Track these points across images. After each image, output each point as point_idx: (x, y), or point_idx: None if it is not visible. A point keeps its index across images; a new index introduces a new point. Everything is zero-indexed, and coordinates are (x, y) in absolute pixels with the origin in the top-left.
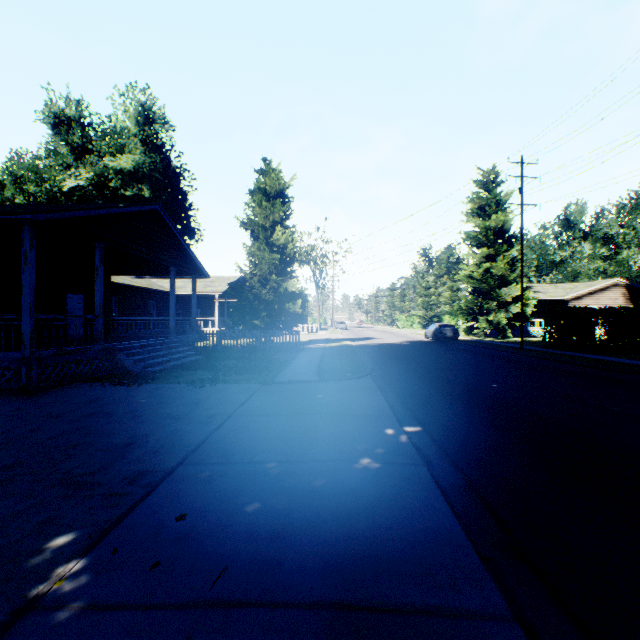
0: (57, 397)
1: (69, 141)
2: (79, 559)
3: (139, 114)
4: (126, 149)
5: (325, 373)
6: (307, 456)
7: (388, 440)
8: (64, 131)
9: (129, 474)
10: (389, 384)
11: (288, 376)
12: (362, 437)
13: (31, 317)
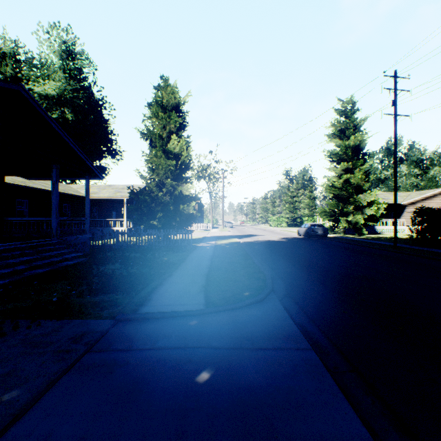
0: None
1: (2, 71)
2: None
3: (63, 50)
4: (50, 77)
5: (215, 291)
6: None
7: None
8: None
9: None
10: (312, 318)
11: (162, 299)
12: None
13: None
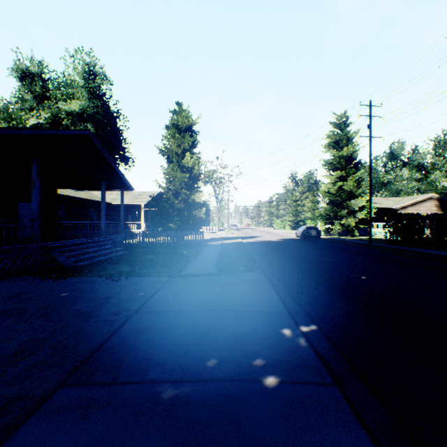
0: None
1: (32, 90)
2: None
3: (85, 71)
4: (75, 96)
5: (223, 266)
6: (204, 372)
7: (288, 345)
8: (28, 83)
9: None
10: (276, 277)
11: (192, 269)
12: (261, 341)
13: None
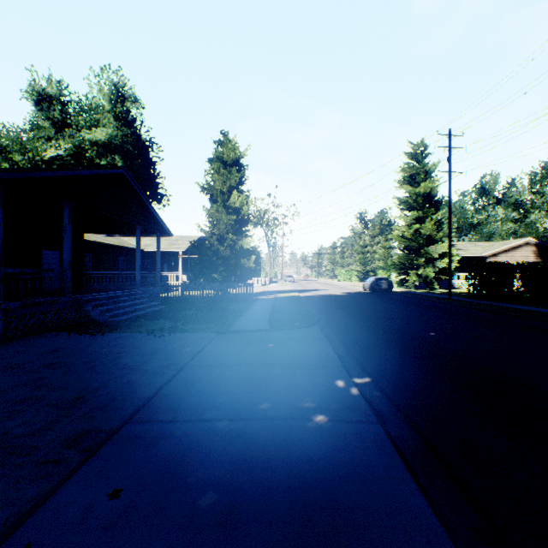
0: (22, 347)
1: (50, 116)
2: None
3: (112, 93)
4: (101, 123)
5: (276, 322)
6: (258, 413)
7: (339, 393)
8: (46, 107)
9: (70, 435)
10: (335, 333)
11: (242, 325)
12: (313, 390)
13: None
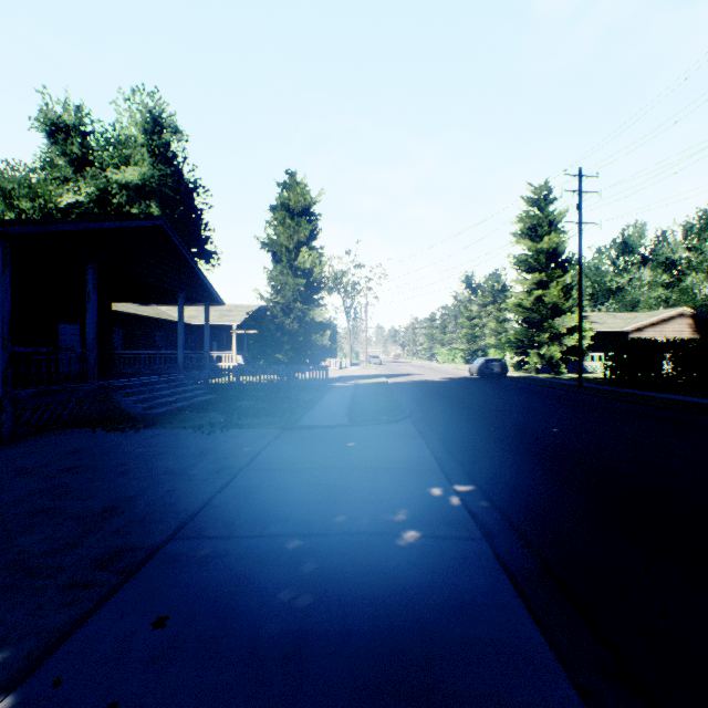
0: (35, 446)
1: (67, 151)
2: (2, 697)
3: (147, 121)
4: (132, 161)
5: (357, 416)
6: (334, 527)
7: (436, 503)
8: (62, 140)
9: (102, 554)
10: (432, 429)
11: (313, 419)
12: (403, 499)
13: (5, 350)
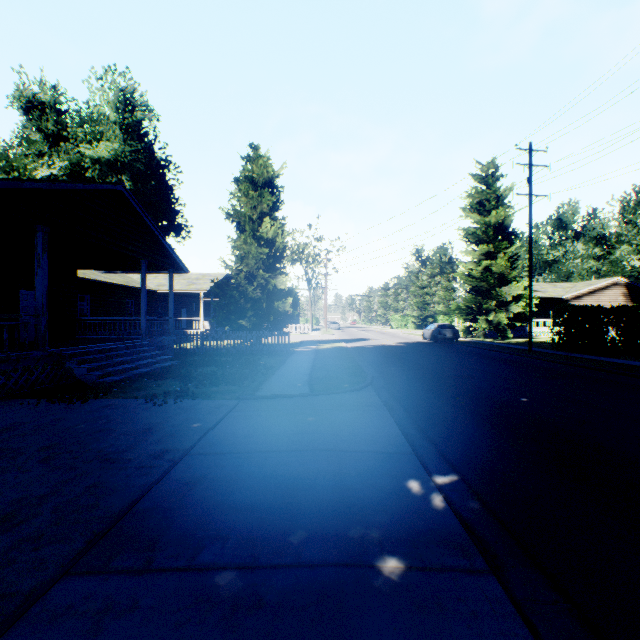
0: None
1: (42, 127)
2: None
3: (119, 100)
4: (104, 137)
5: (318, 383)
6: (288, 552)
7: (416, 506)
8: (37, 117)
9: None
10: (396, 399)
11: (273, 388)
12: (375, 501)
13: None
